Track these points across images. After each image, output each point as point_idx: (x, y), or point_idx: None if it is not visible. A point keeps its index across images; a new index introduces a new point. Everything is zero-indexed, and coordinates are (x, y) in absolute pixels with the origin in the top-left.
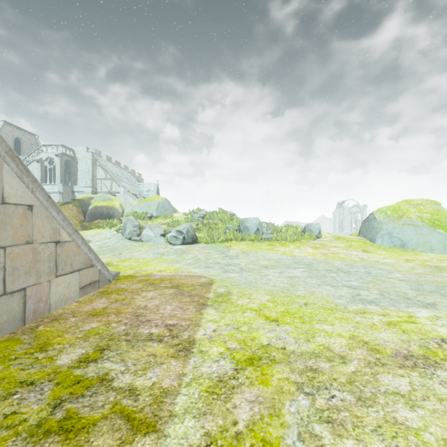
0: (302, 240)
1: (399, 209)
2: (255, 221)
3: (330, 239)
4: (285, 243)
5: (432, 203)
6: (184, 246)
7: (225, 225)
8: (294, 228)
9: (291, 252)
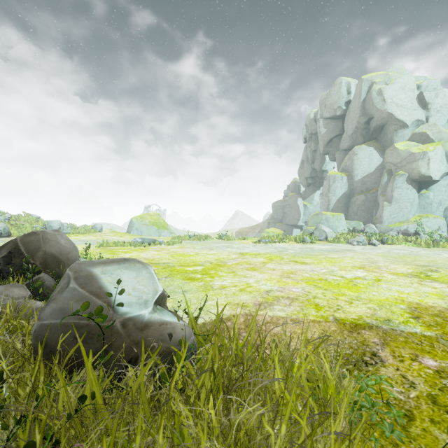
0: (90, 233)
1: (143, 217)
2: (58, 222)
3: (108, 233)
4: (78, 235)
5: (158, 215)
6: (2, 239)
7: (32, 225)
8: (87, 226)
9: (80, 238)
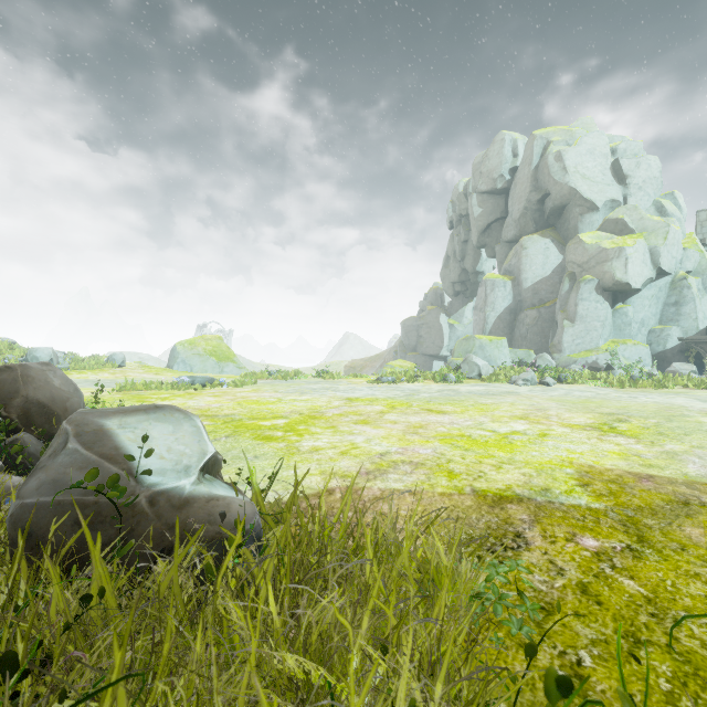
0: (104, 369)
1: (194, 343)
2: (49, 351)
3: (134, 368)
4: (84, 371)
5: (218, 339)
6: None
7: (2, 355)
8: (99, 358)
9: (87, 377)
